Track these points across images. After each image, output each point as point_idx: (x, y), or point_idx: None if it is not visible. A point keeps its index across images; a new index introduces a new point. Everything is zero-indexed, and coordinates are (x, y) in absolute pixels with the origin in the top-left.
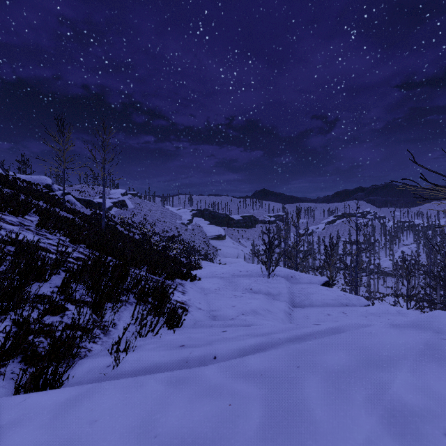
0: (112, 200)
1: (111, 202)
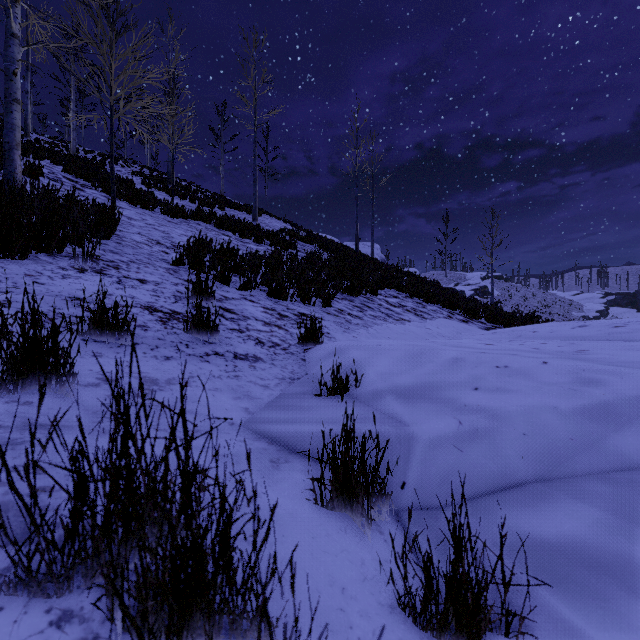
0: (471, 287)
1: (471, 289)
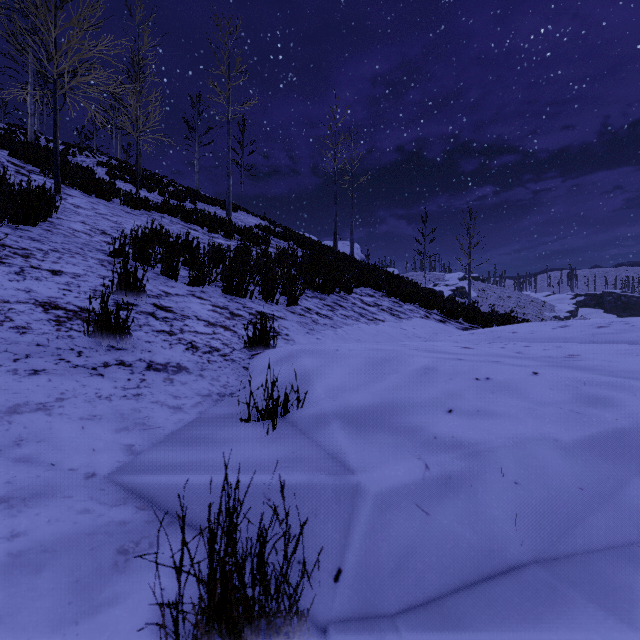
0: (449, 287)
1: (449, 290)
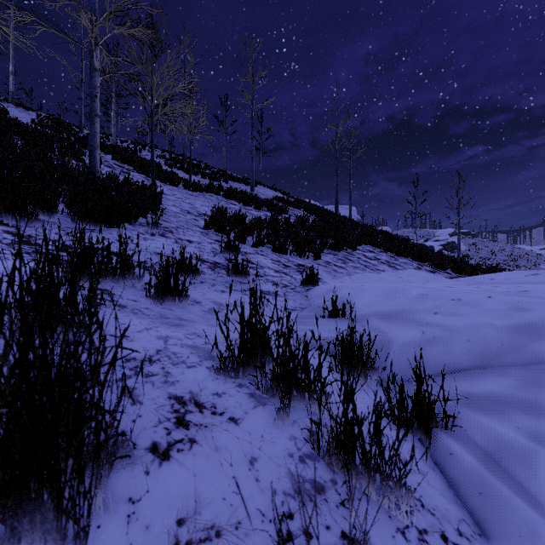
0: (440, 242)
1: (439, 245)
